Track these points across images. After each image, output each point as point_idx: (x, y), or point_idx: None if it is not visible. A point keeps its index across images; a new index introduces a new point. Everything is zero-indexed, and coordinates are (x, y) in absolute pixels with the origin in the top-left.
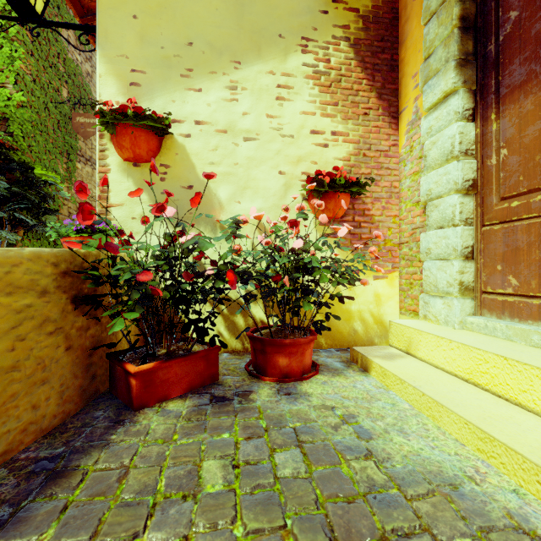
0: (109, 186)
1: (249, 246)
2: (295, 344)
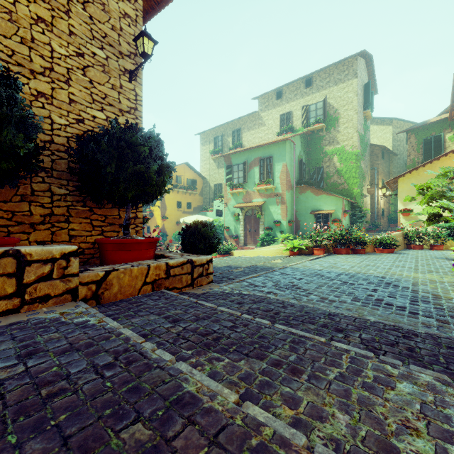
0: (400, 220)
1: (430, 230)
2: (437, 245)
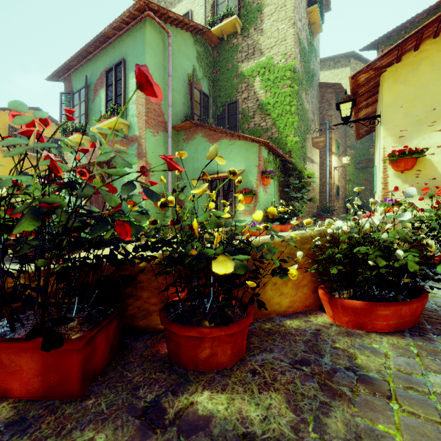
0: (388, 183)
1: None
2: None
